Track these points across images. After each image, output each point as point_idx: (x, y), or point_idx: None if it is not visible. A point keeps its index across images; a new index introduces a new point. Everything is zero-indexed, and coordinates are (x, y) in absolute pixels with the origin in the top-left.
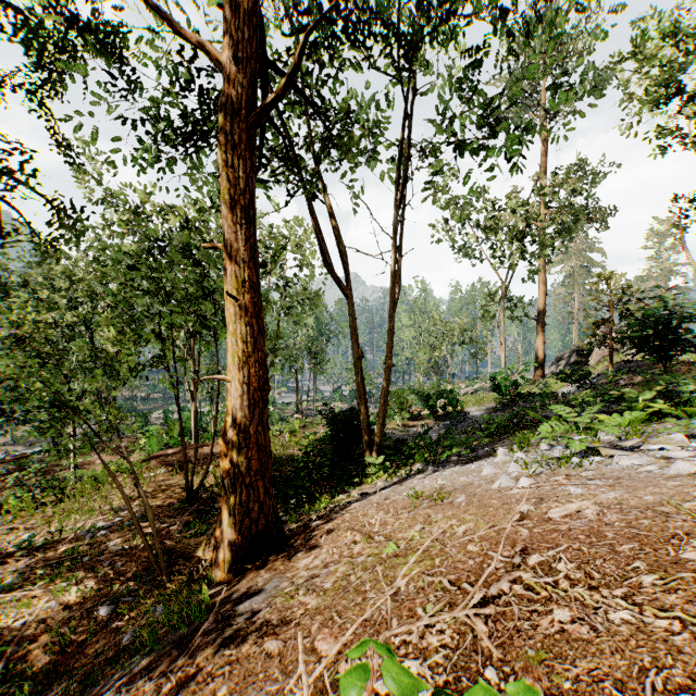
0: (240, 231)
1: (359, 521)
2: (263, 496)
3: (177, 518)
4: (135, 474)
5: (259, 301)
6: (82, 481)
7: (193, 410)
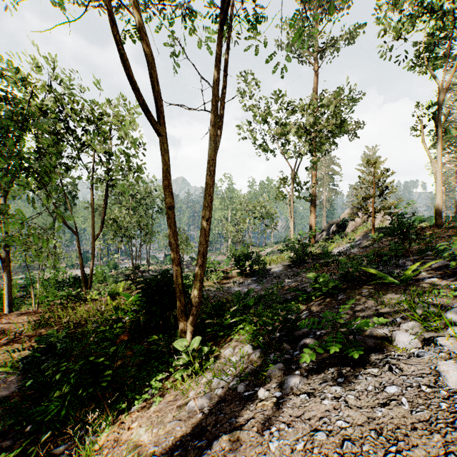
0: None
1: None
2: None
3: None
4: None
5: None
6: None
7: (5, 278)
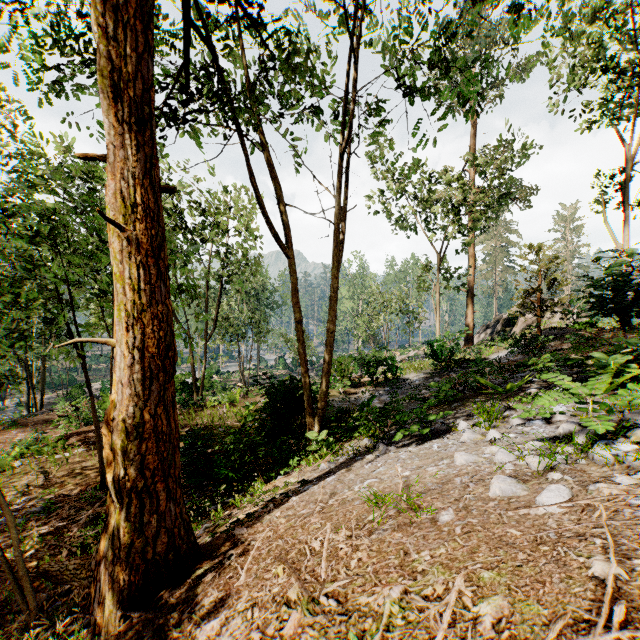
0: (130, 133)
1: (297, 539)
2: (165, 503)
3: (86, 510)
4: None
5: (160, 235)
6: None
7: None
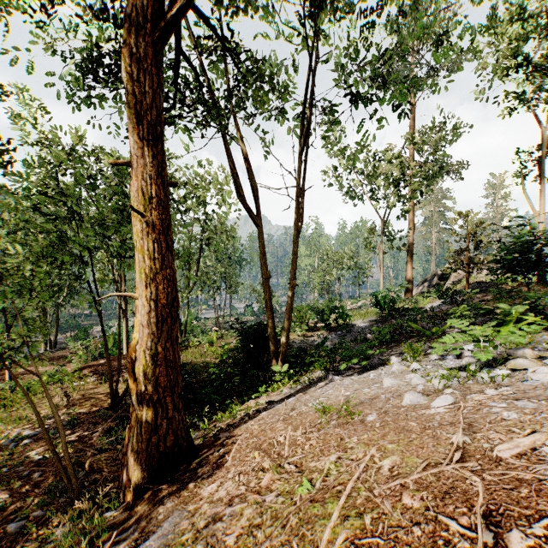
0: (148, 147)
1: (267, 437)
2: (172, 412)
3: (101, 424)
4: (46, 391)
5: (168, 219)
6: (16, 390)
7: (124, 325)
